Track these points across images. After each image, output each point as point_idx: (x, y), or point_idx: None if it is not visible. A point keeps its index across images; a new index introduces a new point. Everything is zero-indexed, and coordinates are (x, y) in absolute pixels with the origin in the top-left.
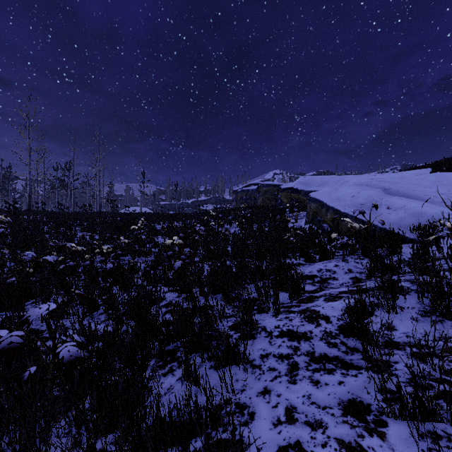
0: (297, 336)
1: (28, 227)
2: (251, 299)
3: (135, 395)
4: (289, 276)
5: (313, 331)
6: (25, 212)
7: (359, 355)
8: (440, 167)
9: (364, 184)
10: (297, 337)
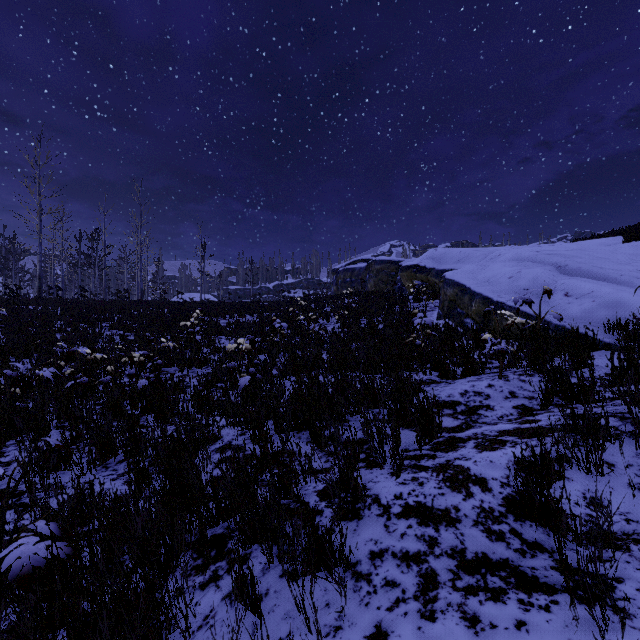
0: (433, 516)
1: (32, 322)
2: (356, 440)
3: (142, 636)
4: (417, 406)
5: (460, 507)
6: (33, 300)
7: (545, 559)
8: (637, 233)
9: (526, 259)
10: (434, 519)
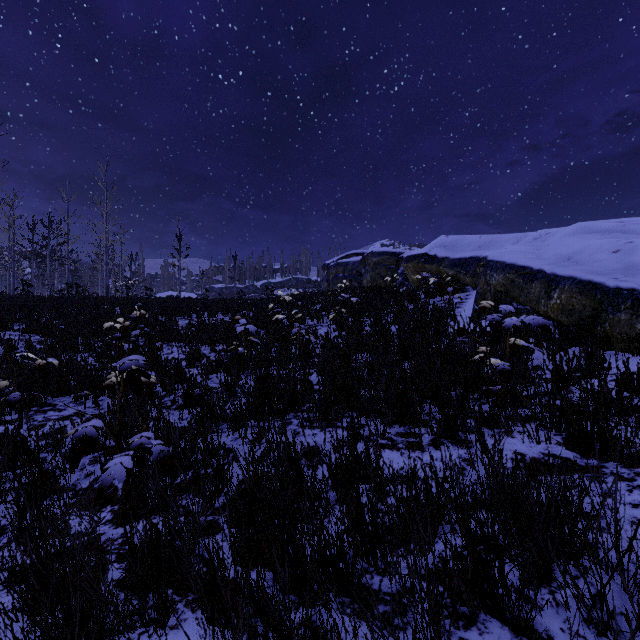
0: None
1: None
2: None
3: None
4: None
5: None
6: None
7: None
8: None
9: (606, 232)
10: None
